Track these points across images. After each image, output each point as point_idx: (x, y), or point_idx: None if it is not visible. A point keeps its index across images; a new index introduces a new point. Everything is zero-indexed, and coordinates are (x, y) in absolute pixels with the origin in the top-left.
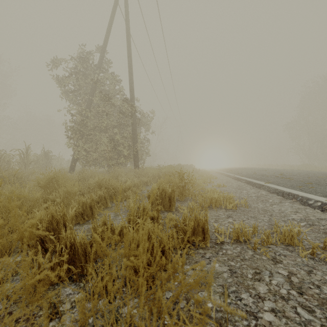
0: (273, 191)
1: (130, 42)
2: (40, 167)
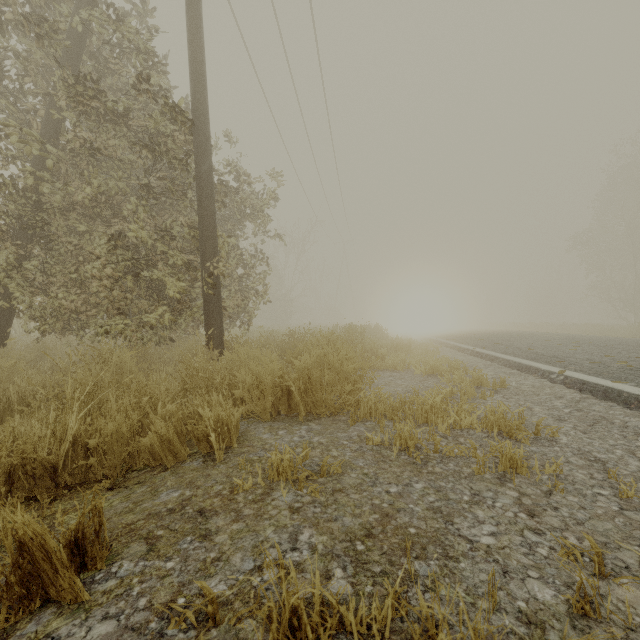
0: None
1: None
2: None
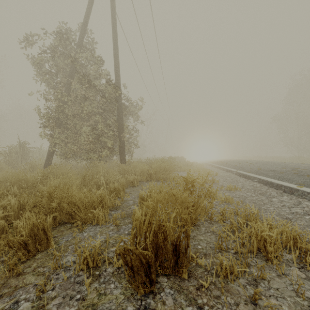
0: None
1: (115, 16)
2: (10, 161)
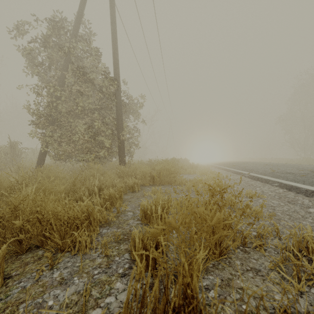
0: None
1: (113, 3)
2: None
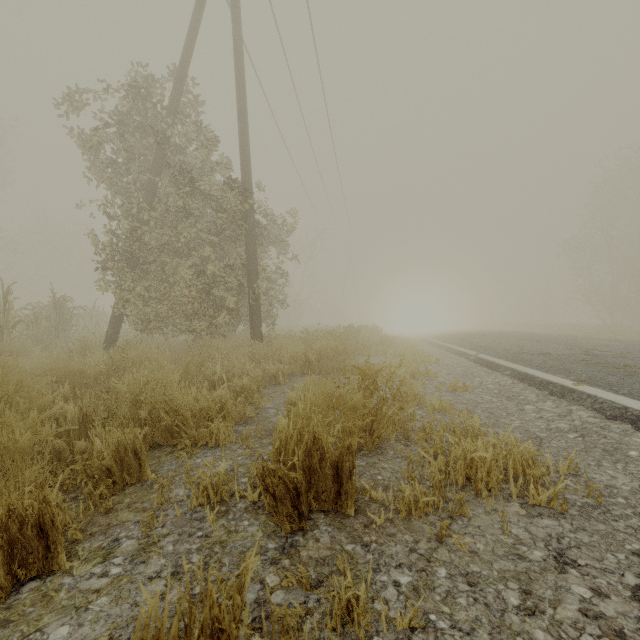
0: (612, 412)
1: (241, 54)
2: (39, 335)
